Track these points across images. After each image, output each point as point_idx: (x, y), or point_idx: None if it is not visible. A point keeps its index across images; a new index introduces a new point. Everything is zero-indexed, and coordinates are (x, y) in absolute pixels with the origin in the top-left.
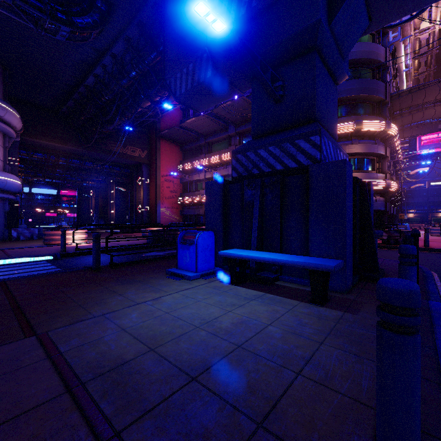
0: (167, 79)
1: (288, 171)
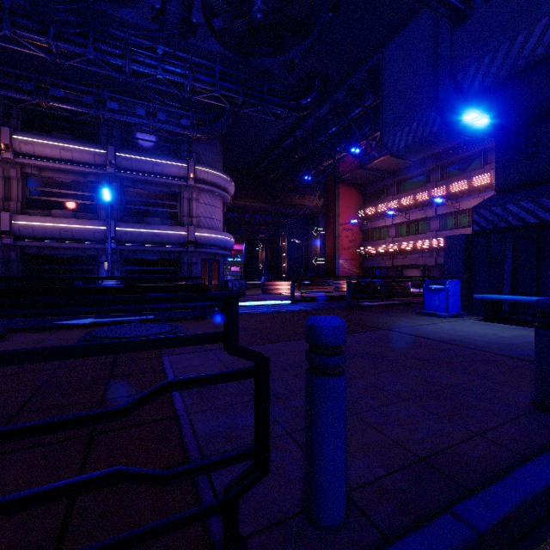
0: (385, 138)
1: (544, 224)
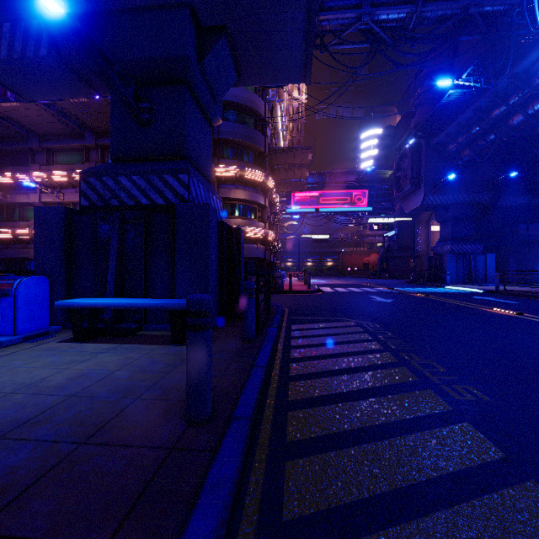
0: None
1: (155, 208)
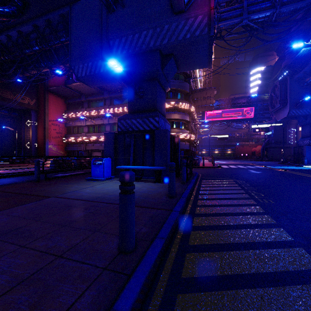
0: (72, 66)
1: (145, 131)
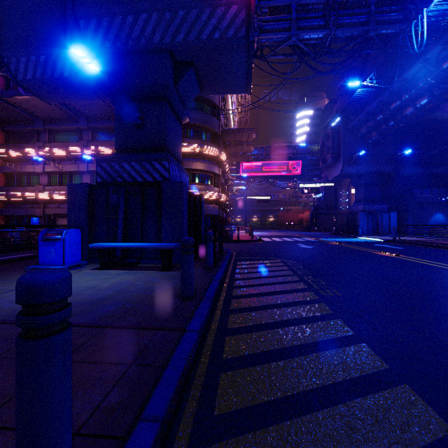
0: (5, 57)
1: (147, 184)
